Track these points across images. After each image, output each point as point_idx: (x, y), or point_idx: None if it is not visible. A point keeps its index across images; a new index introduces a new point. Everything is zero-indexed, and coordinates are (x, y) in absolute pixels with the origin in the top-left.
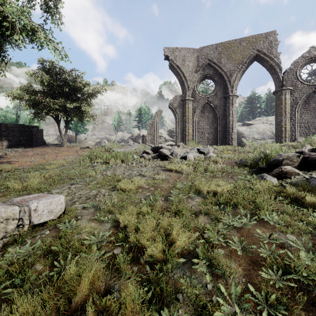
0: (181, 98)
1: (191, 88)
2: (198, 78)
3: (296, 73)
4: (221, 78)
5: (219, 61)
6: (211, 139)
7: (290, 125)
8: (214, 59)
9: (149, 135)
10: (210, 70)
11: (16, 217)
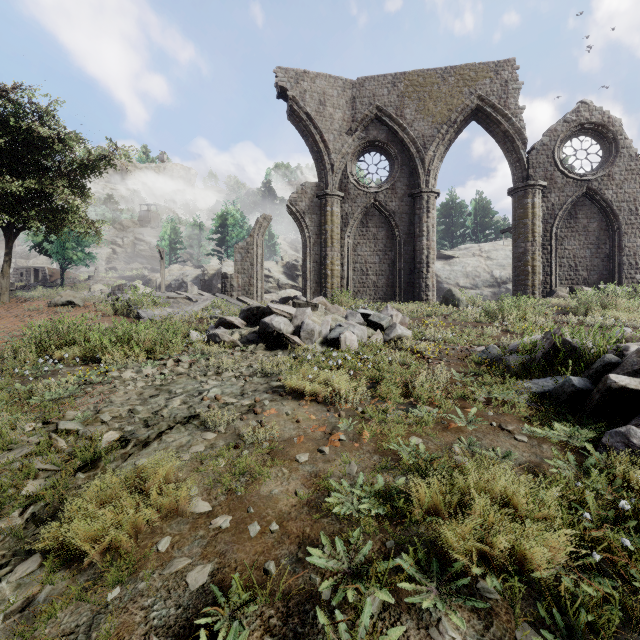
0: (317, 191)
1: (338, 168)
2: (355, 147)
3: (554, 153)
4: (404, 151)
5: (400, 114)
6: (382, 287)
7: (542, 262)
8: (388, 107)
9: (239, 273)
10: (380, 131)
11: None
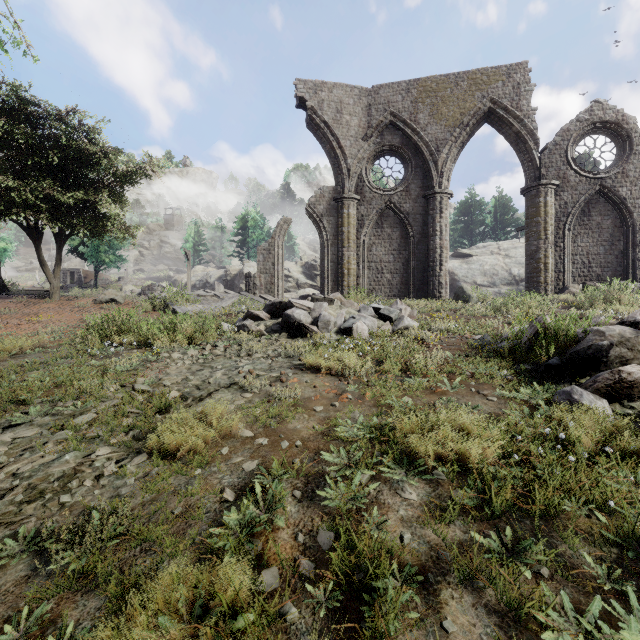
0: (334, 194)
1: (354, 172)
2: (370, 152)
3: (567, 152)
4: (418, 154)
5: (414, 119)
6: (396, 285)
7: (555, 259)
8: (402, 112)
9: (262, 273)
10: (394, 136)
11: None
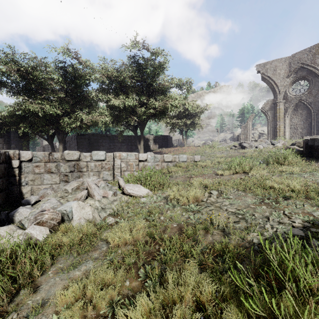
0: (273, 102)
1: (282, 91)
2: (290, 81)
3: None
4: (316, 76)
5: (313, 62)
6: (304, 133)
7: None
8: (307, 61)
9: (243, 134)
10: (303, 72)
11: (192, 158)
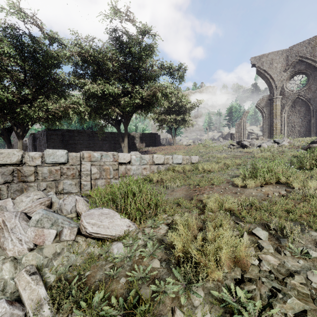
0: (269, 97)
1: (279, 87)
2: (287, 76)
3: None
4: (315, 70)
5: (312, 55)
6: (302, 132)
7: None
8: (306, 54)
9: (237, 132)
10: (301, 65)
11: (188, 159)
